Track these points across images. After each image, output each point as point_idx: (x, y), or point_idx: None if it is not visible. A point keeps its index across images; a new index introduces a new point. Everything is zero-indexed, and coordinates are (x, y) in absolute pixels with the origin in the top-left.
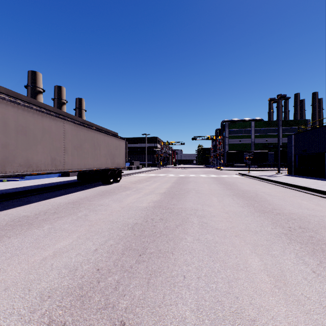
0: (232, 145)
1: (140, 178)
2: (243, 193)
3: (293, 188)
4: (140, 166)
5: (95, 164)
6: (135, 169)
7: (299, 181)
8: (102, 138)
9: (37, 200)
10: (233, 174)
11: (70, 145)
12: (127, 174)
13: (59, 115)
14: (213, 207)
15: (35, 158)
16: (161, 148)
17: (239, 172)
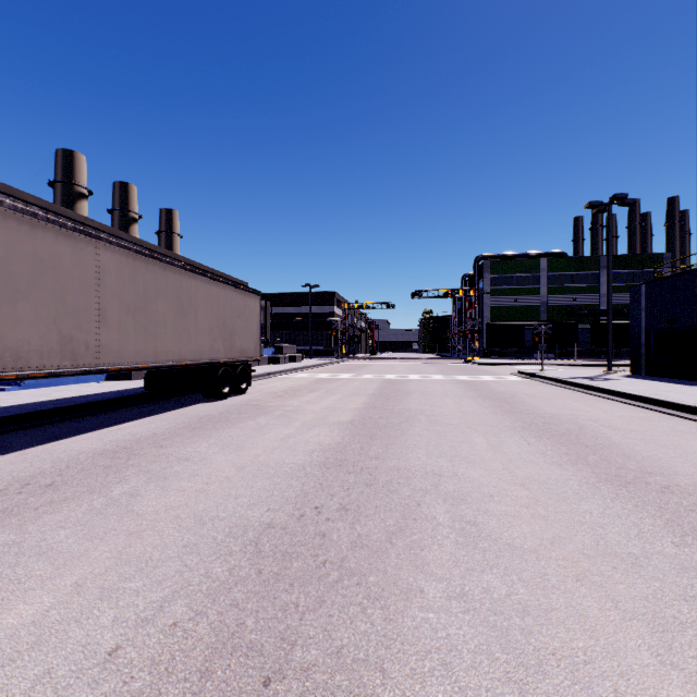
0: (498, 310)
1: (295, 384)
2: (545, 423)
3: (663, 410)
4: (298, 356)
5: (184, 351)
6: (286, 363)
7: (668, 390)
8: (202, 290)
9: (24, 444)
10: (506, 374)
11: (115, 305)
12: (267, 375)
13: (83, 228)
14: (480, 465)
15: (12, 335)
16: (344, 317)
17: (517, 369)
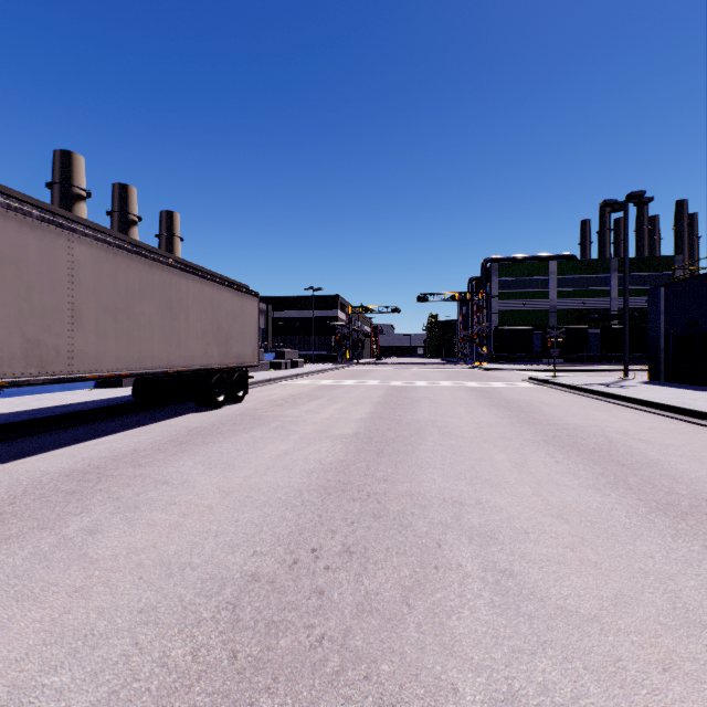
0: (506, 314)
1: (296, 391)
2: (569, 435)
3: (695, 421)
4: (300, 362)
5: (173, 356)
6: (288, 369)
7: (695, 399)
8: (194, 290)
9: None
10: (516, 380)
11: (92, 305)
12: (267, 381)
13: (54, 218)
14: (506, 489)
15: None
16: (348, 322)
17: (527, 375)
